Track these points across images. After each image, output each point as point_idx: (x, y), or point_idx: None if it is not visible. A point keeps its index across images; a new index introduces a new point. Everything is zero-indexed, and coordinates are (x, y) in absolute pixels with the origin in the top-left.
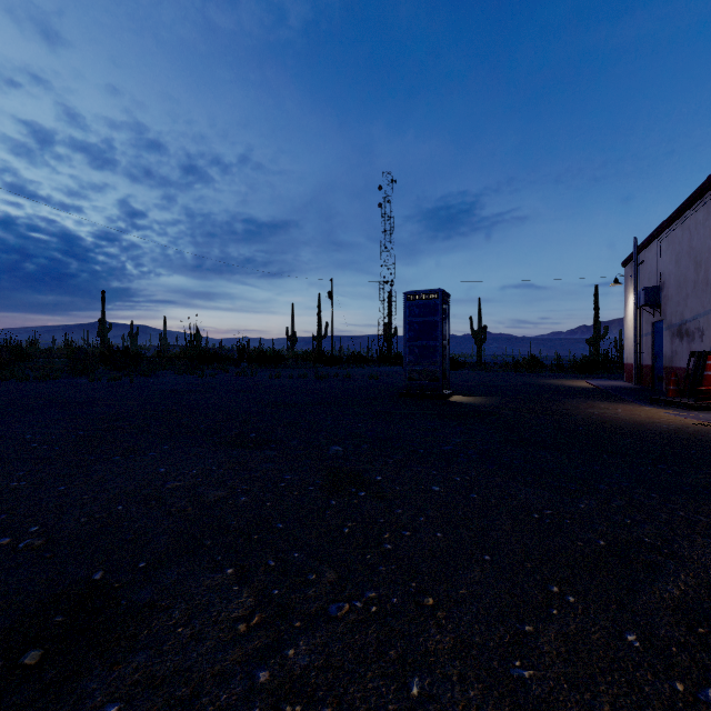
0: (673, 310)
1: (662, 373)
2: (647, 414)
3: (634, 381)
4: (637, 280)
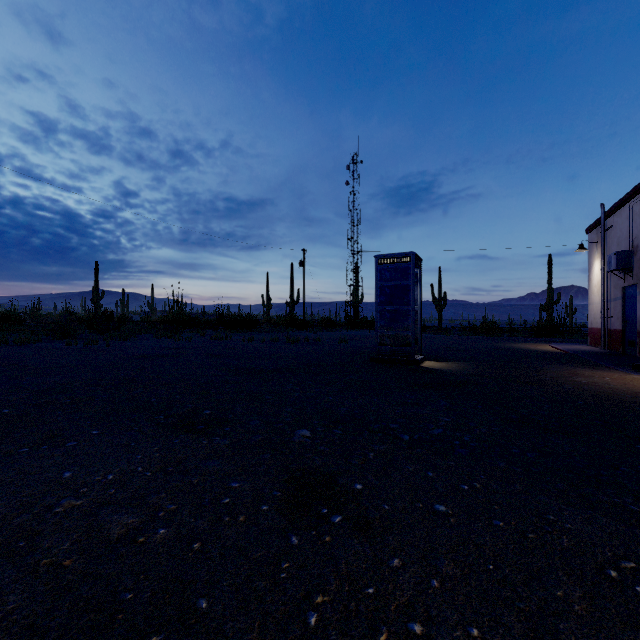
0: None
1: (635, 338)
2: None
3: (601, 345)
4: (604, 245)
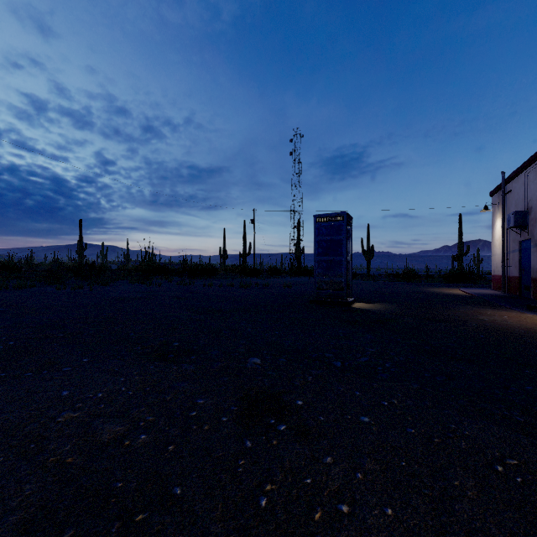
0: None
1: (529, 283)
2: (533, 321)
3: (502, 290)
4: (504, 206)
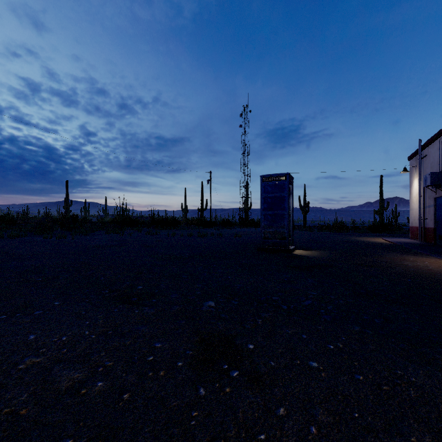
0: None
1: None
2: None
3: (419, 239)
4: (421, 168)
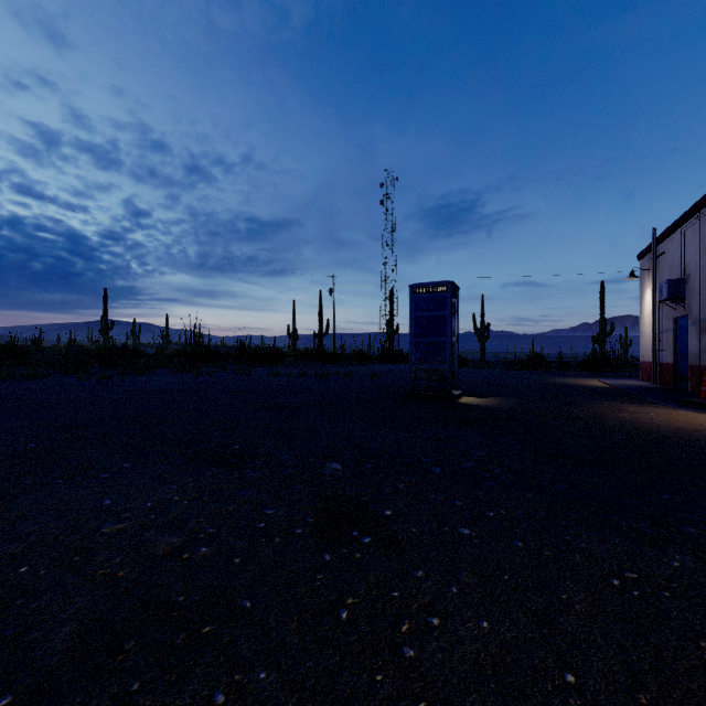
0: (701, 304)
1: (687, 372)
2: (686, 420)
3: (653, 380)
4: (656, 273)
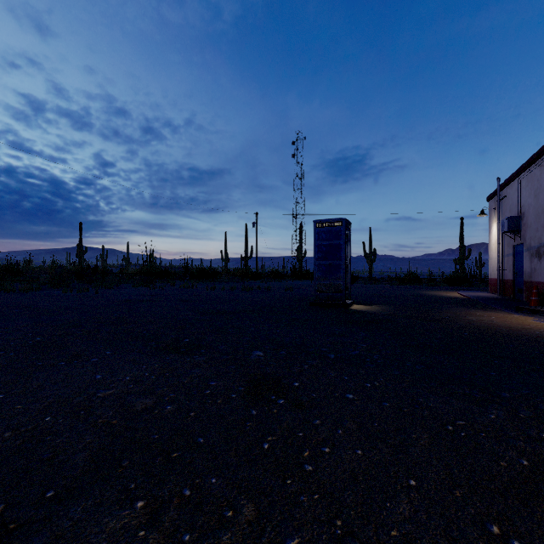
0: (532, 235)
1: (522, 286)
2: (517, 321)
3: (498, 292)
4: (499, 211)
